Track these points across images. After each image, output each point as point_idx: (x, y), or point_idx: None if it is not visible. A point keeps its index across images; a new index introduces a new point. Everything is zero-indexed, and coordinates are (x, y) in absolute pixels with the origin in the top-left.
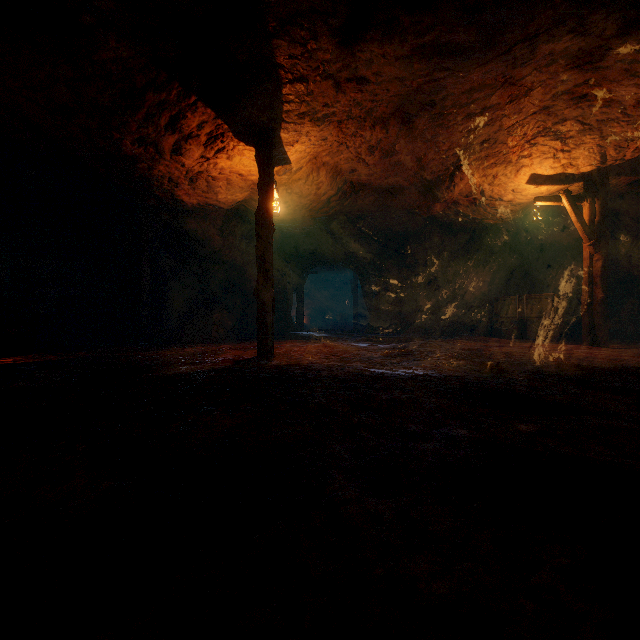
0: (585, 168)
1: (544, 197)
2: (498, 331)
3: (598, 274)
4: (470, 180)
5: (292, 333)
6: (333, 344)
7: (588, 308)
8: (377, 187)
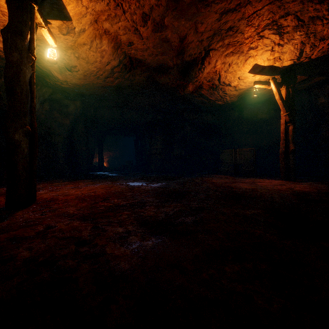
0: (287, 62)
1: (260, 81)
2: (222, 171)
3: (290, 134)
4: (214, 65)
5: (89, 173)
6: (110, 185)
7: (284, 156)
8: (150, 64)
